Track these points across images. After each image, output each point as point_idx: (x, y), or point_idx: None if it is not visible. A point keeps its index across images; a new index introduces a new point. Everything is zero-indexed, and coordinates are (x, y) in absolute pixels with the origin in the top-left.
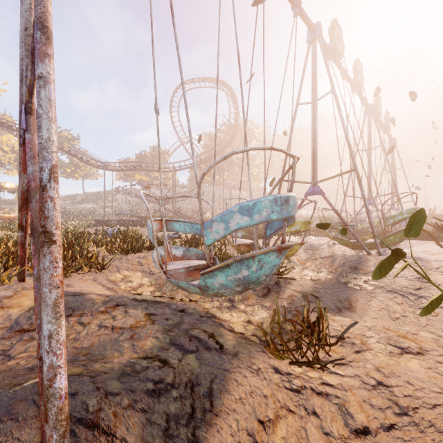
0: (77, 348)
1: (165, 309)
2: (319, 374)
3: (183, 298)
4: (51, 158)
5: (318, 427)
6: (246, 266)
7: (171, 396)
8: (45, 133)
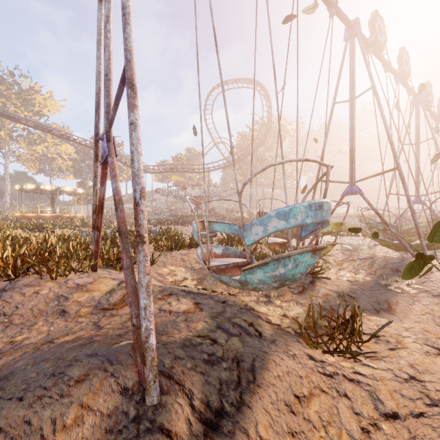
0: None
1: (209, 299)
2: (351, 365)
3: (223, 292)
4: (141, 182)
5: (349, 407)
6: (283, 264)
7: (221, 367)
8: (136, 164)
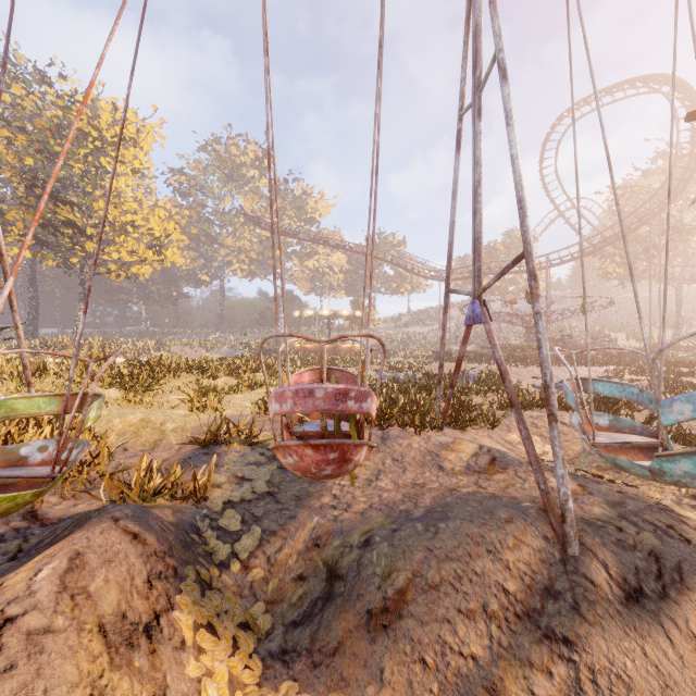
0: (529, 495)
1: (597, 485)
2: None
3: (613, 479)
4: (549, 366)
5: None
6: None
7: (635, 555)
8: (544, 351)
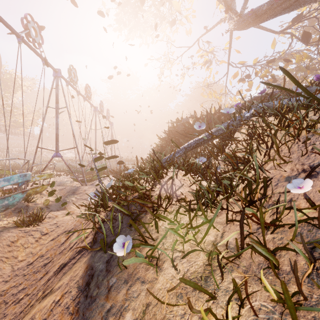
0: None
1: None
2: (37, 227)
3: None
4: None
5: (32, 237)
6: (7, 199)
7: None
8: None
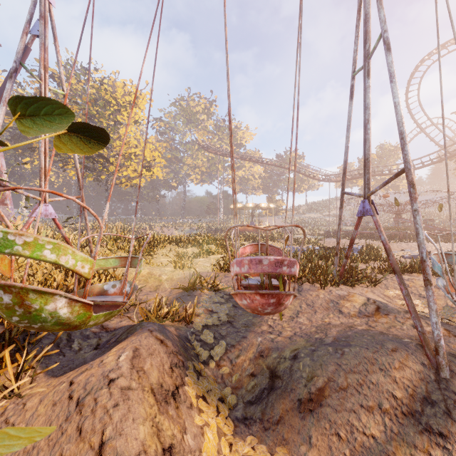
0: (406, 334)
1: None
2: None
3: None
4: (425, 247)
5: None
6: None
7: None
8: (421, 236)
